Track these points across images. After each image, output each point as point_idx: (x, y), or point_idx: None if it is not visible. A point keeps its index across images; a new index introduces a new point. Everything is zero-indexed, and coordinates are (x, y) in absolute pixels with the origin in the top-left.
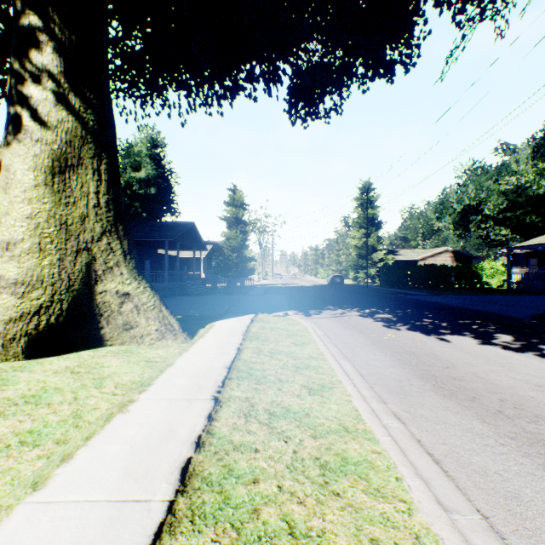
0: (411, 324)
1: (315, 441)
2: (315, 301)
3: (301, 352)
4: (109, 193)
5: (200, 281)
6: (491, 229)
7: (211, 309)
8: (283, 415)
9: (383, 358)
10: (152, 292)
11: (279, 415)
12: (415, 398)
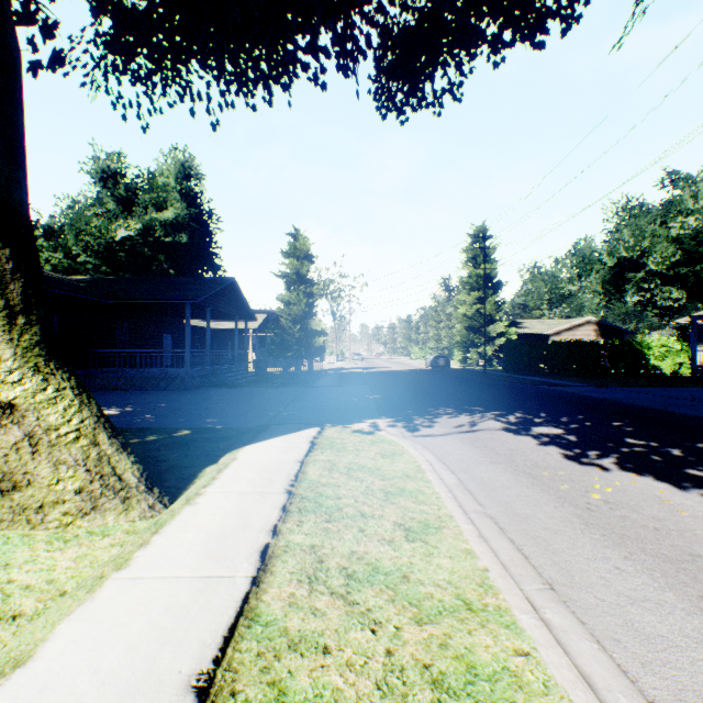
0: (614, 451)
1: None
2: (418, 398)
3: (431, 576)
4: None
5: (245, 364)
6: (658, 291)
7: (248, 414)
8: None
9: (658, 595)
10: (79, 400)
11: None
12: None
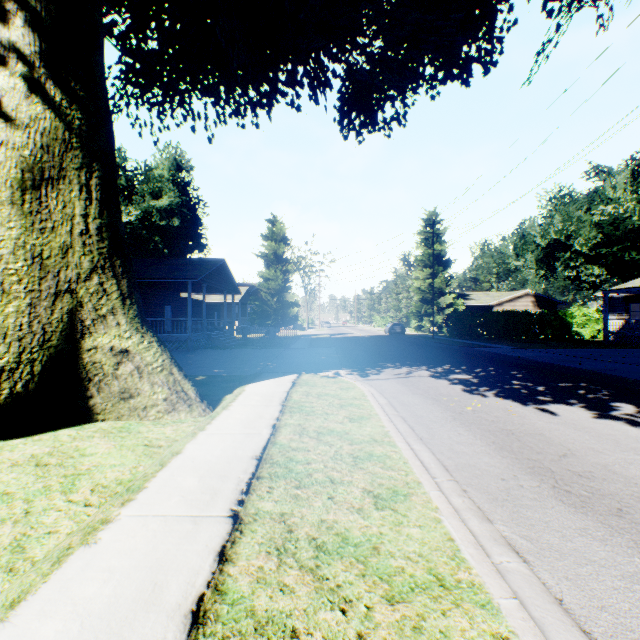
0: (498, 387)
1: (393, 611)
2: (372, 357)
3: (360, 433)
4: (102, 217)
5: (232, 331)
6: (582, 268)
7: (243, 367)
8: (338, 551)
9: (472, 441)
10: (160, 348)
11: (332, 550)
12: (534, 512)
